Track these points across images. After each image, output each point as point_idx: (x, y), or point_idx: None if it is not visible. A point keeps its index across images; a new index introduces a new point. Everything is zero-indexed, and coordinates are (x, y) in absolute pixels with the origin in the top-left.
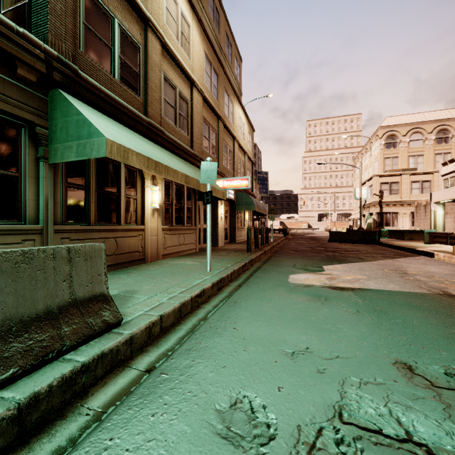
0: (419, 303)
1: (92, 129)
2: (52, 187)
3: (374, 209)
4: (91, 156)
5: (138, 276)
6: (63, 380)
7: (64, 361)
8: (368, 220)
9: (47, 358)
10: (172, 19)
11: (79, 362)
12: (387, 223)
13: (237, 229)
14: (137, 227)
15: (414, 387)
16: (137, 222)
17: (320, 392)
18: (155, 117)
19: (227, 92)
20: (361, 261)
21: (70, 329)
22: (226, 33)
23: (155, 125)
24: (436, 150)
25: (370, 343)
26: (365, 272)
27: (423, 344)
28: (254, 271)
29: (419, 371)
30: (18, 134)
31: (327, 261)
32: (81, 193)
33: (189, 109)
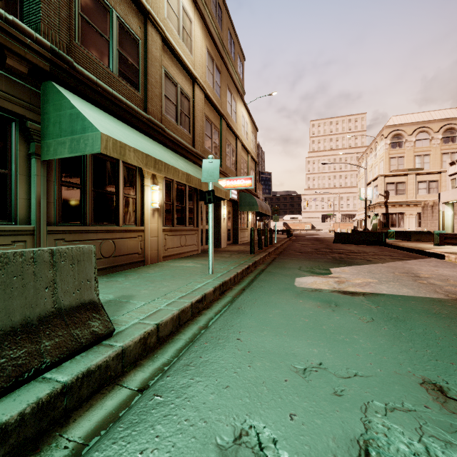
0: (438, 310)
1: (86, 123)
2: (45, 185)
3: (379, 209)
4: (85, 152)
5: (136, 279)
6: (39, 406)
7: (43, 381)
8: (373, 220)
9: (22, 379)
10: (173, 13)
11: (60, 383)
12: (393, 224)
13: (240, 230)
14: (136, 228)
15: (450, 416)
16: (136, 223)
17: (339, 421)
18: (155, 114)
19: (230, 90)
20: (369, 264)
21: (51, 343)
22: (229, 31)
23: (155, 122)
24: (442, 149)
25: (391, 357)
26: (374, 275)
27: (451, 359)
28: (258, 274)
29: (453, 394)
30: (8, 128)
31: (334, 264)
32: (76, 191)
33: (191, 106)
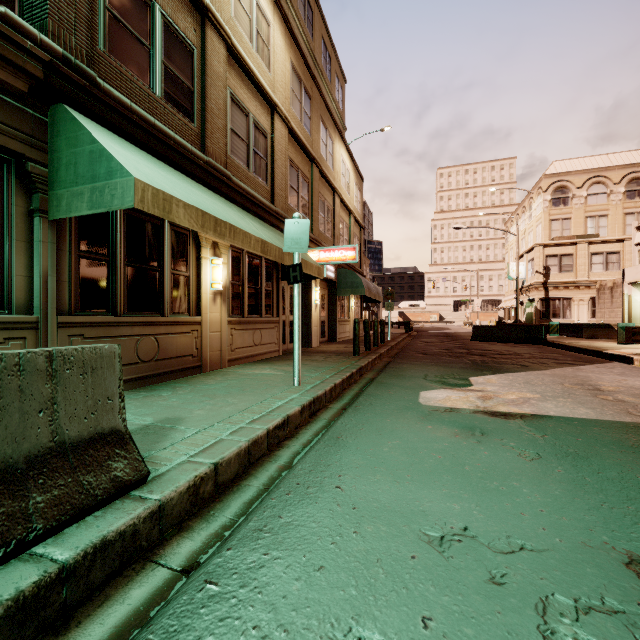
0: (635, 442)
1: (112, 165)
2: (54, 256)
3: (536, 293)
4: (111, 207)
5: (188, 393)
6: (19, 604)
7: (29, 560)
8: (528, 309)
9: None
10: (243, 11)
11: (57, 564)
12: (556, 314)
13: (339, 323)
14: (190, 319)
15: None
16: (190, 312)
17: (503, 630)
18: (217, 155)
19: (325, 123)
20: (526, 371)
21: (46, 498)
22: (323, 40)
23: (217, 167)
24: (626, 208)
25: (574, 518)
26: (535, 388)
27: None
28: (365, 386)
29: None
30: None
31: (474, 371)
32: (102, 266)
33: (269, 145)
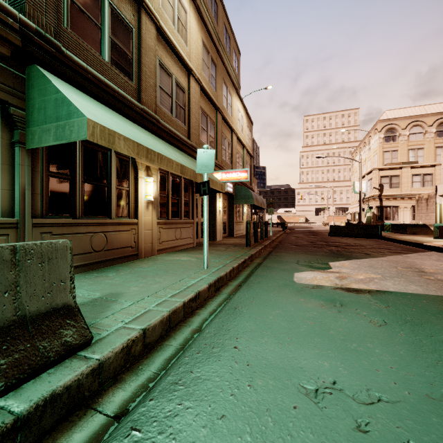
0: None
1: (71, 109)
2: (30, 175)
3: (374, 203)
4: (70, 139)
5: (127, 274)
6: None
7: None
8: (367, 213)
9: None
10: (168, 3)
11: (13, 415)
12: (387, 217)
13: (236, 223)
14: (130, 221)
15: None
16: (130, 216)
17: None
18: (149, 105)
19: (226, 83)
20: (369, 257)
21: (8, 360)
22: (224, 25)
23: (149, 113)
24: (436, 143)
25: (417, 374)
26: (377, 270)
27: None
28: (254, 268)
29: None
30: None
31: (332, 257)
32: (65, 183)
33: (186, 98)
